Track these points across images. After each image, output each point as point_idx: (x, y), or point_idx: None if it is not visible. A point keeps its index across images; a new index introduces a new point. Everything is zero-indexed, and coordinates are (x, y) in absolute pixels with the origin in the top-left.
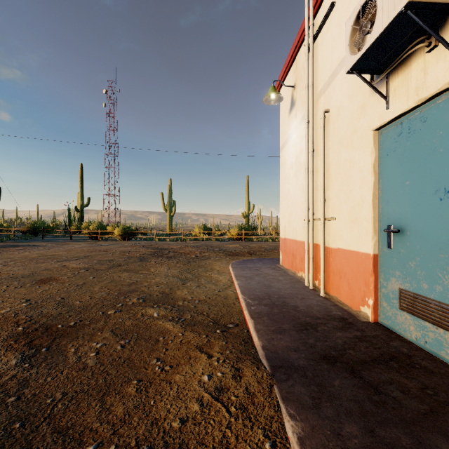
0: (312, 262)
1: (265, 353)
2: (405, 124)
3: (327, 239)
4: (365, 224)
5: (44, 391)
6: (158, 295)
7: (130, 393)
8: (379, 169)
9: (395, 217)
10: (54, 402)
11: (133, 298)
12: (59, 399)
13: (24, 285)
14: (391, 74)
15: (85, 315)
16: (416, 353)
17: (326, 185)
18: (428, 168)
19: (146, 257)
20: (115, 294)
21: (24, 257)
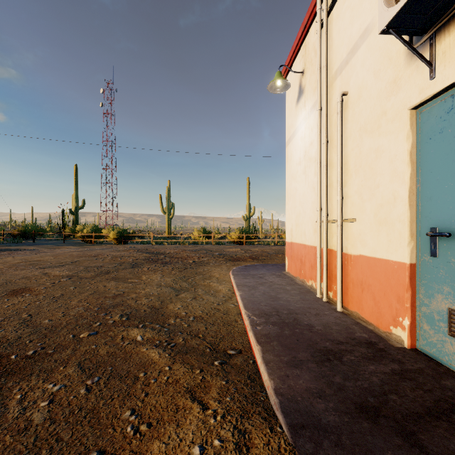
0: (326, 270)
1: (279, 401)
2: None
3: (344, 244)
4: (398, 226)
5: None
6: (146, 310)
7: None
8: (417, 157)
9: (442, 216)
10: None
11: (115, 315)
12: None
13: None
14: (438, 33)
15: (51, 339)
16: None
17: (343, 181)
18: None
19: (140, 263)
20: (94, 309)
21: (5, 263)
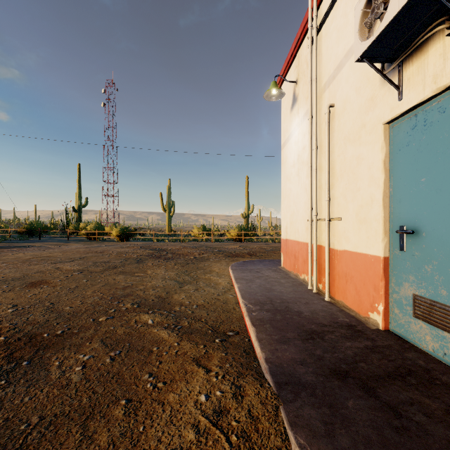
0: (316, 264)
1: (269, 366)
2: (420, 116)
3: (332, 240)
4: (374, 224)
5: (19, 414)
6: (153, 299)
7: (116, 416)
8: (390, 165)
9: (408, 217)
10: (28, 428)
11: (127, 303)
12: (35, 425)
13: (13, 288)
14: (404, 62)
15: (75, 322)
16: (434, 367)
17: (331, 184)
18: (447, 163)
19: (144, 259)
20: (108, 298)
21: (18, 259)
